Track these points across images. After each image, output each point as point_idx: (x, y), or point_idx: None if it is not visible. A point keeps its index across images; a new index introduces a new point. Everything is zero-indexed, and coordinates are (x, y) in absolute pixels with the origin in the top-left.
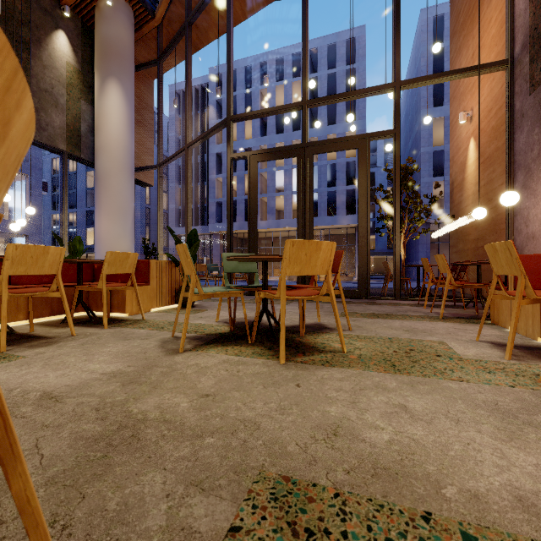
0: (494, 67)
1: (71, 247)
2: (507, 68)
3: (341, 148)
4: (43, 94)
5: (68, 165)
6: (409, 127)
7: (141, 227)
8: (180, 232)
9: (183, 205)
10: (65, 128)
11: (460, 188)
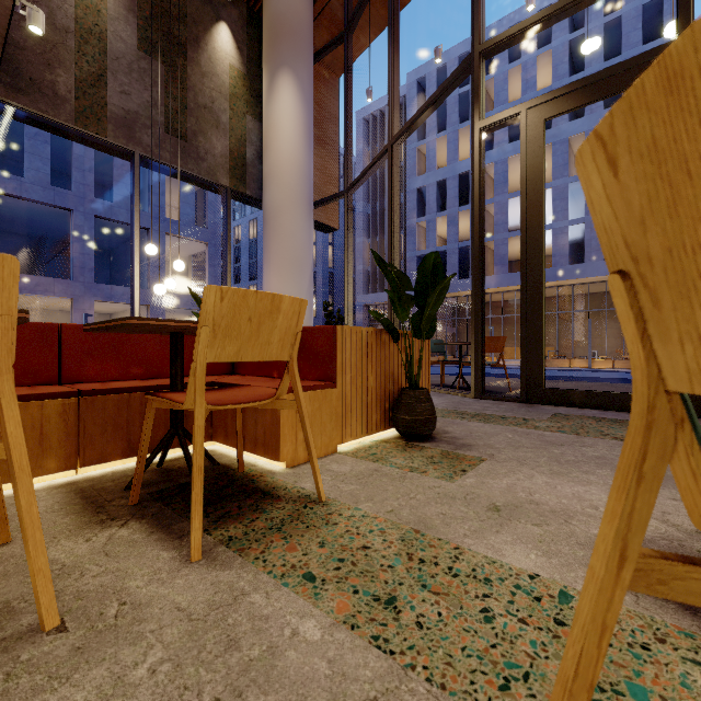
0: None
1: None
2: None
3: None
4: (202, 111)
5: (249, 231)
6: None
7: (323, 297)
8: (369, 301)
9: (372, 265)
10: (228, 155)
11: None
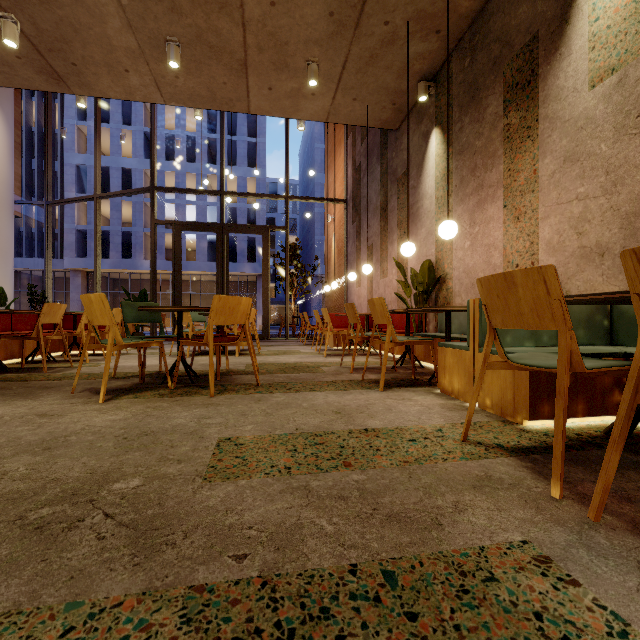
0: (338, 202)
1: (2, 298)
2: (345, 204)
3: (250, 232)
4: None
5: None
6: (306, 183)
7: None
8: None
9: (15, 226)
10: None
11: (329, 264)
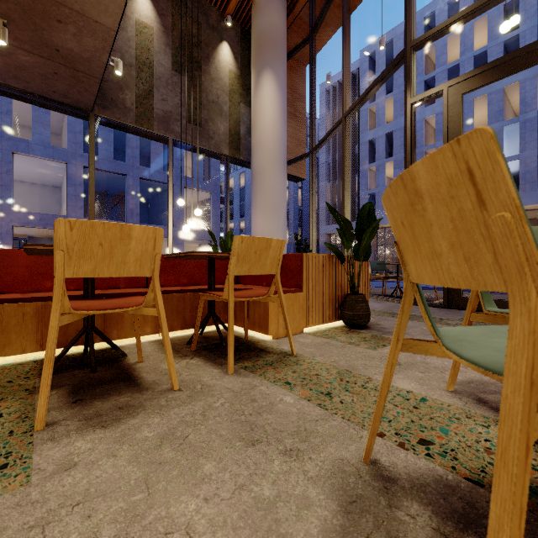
0: None
1: (222, 243)
2: None
3: None
4: (211, 105)
5: (240, 181)
6: None
7: (294, 228)
8: (330, 230)
9: (332, 203)
10: (228, 133)
11: None
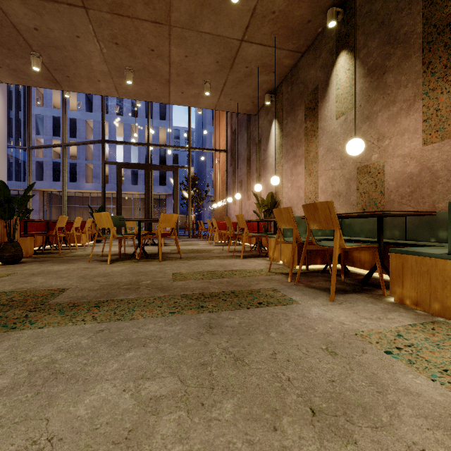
0: (222, 151)
1: None
2: (226, 153)
3: (166, 170)
4: None
5: None
6: (200, 131)
7: None
8: None
9: None
10: None
11: (216, 189)
